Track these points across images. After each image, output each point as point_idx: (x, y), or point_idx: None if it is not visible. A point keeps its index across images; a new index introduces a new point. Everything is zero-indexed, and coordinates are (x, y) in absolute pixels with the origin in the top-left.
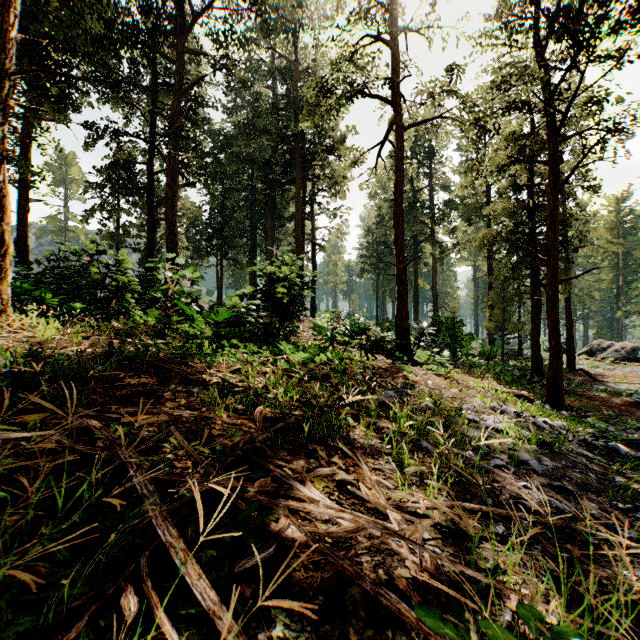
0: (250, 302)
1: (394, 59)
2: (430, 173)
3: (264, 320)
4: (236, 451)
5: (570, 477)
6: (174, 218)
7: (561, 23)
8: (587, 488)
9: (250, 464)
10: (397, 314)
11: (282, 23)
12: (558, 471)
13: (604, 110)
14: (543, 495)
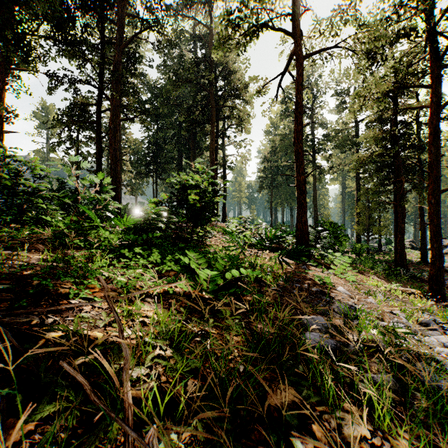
0: (159, 208)
1: None
2: (311, 114)
3: (184, 225)
4: None
5: None
6: (116, 145)
7: None
8: None
9: None
10: (297, 220)
11: None
12: None
13: None
14: None
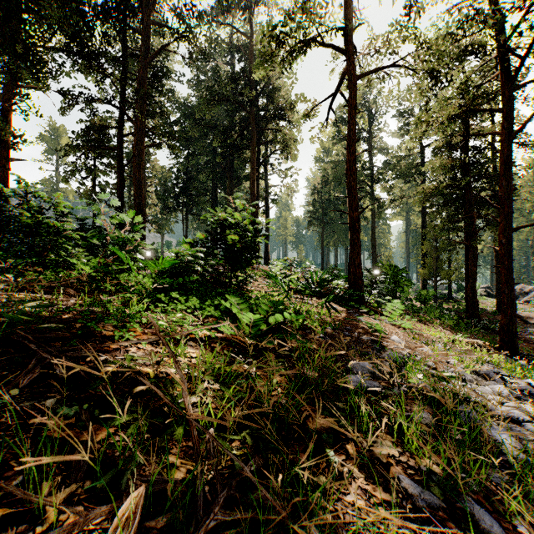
0: (196, 249)
1: (347, 9)
2: (369, 138)
3: (220, 268)
4: None
5: None
6: (141, 175)
7: None
8: None
9: None
10: (350, 262)
11: (239, 2)
12: None
13: None
14: None
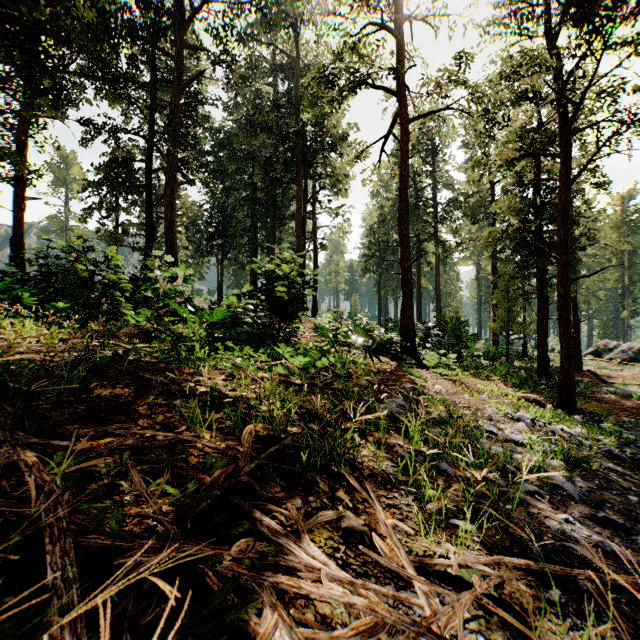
0: (247, 301)
1: (399, 49)
2: (433, 171)
3: (264, 320)
4: (214, 490)
5: (610, 502)
6: (173, 216)
7: (574, 9)
8: (632, 517)
9: (229, 512)
10: (402, 314)
11: (283, 18)
12: (595, 494)
13: (617, 102)
14: (589, 531)
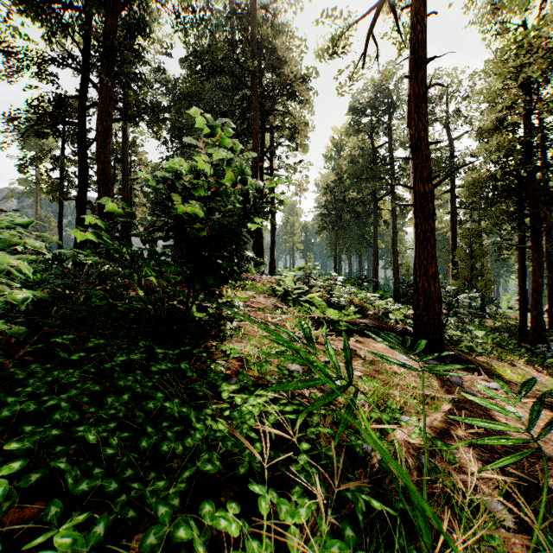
0: None
1: None
2: (390, 129)
3: None
4: None
5: None
6: (107, 157)
7: None
8: None
9: None
10: (417, 271)
11: None
12: None
13: None
14: None
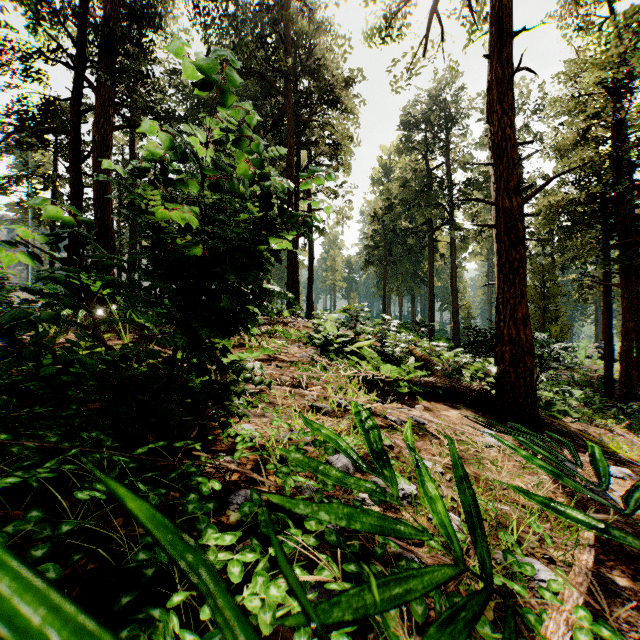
0: None
1: None
2: (448, 147)
3: None
4: None
5: None
6: (105, 173)
7: None
8: None
9: None
10: (500, 314)
11: None
12: None
13: None
14: None
